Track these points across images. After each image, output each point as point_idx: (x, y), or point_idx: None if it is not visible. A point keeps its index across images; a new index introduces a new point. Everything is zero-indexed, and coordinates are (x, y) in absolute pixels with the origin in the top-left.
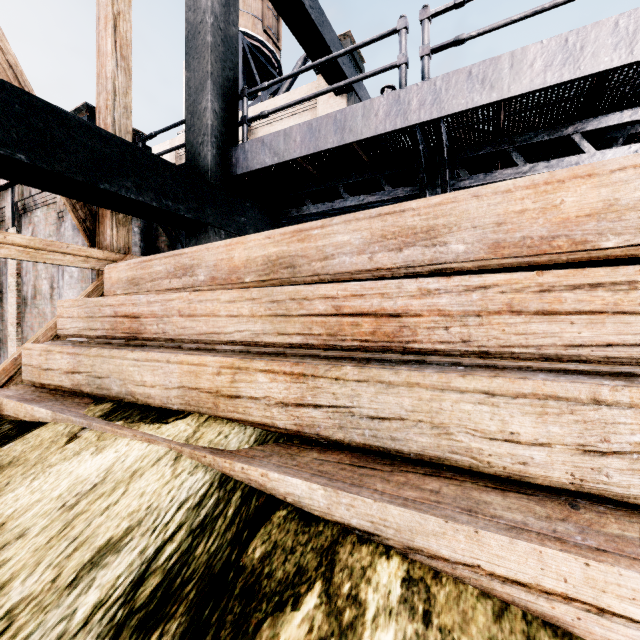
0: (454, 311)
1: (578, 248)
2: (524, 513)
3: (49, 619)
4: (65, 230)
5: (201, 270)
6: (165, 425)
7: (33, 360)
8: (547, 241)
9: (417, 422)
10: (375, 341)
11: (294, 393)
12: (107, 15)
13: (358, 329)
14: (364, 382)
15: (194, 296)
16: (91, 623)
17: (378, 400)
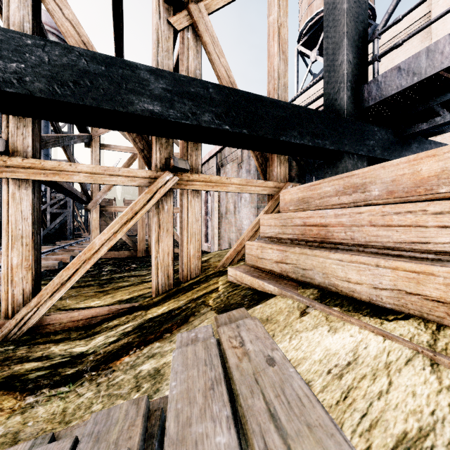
0: None
1: None
2: None
3: None
4: (242, 173)
5: (374, 186)
6: (387, 322)
7: (252, 252)
8: None
9: None
10: None
11: None
12: (274, 30)
13: None
14: None
15: (389, 208)
16: None
17: None
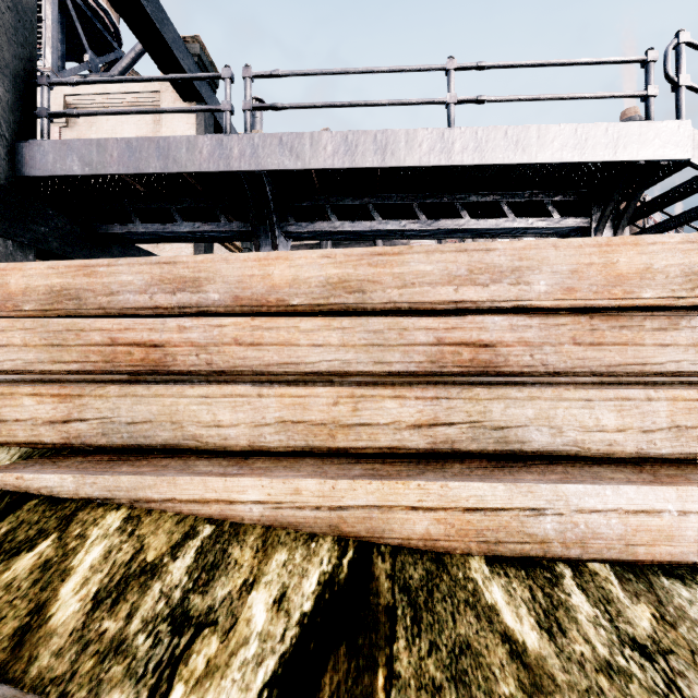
0: (202, 343)
1: (281, 304)
2: (215, 466)
3: None
4: None
5: None
6: None
7: None
8: (265, 297)
9: (162, 422)
10: (145, 366)
11: (62, 412)
12: None
13: (131, 357)
14: (123, 397)
15: None
16: None
17: (134, 410)
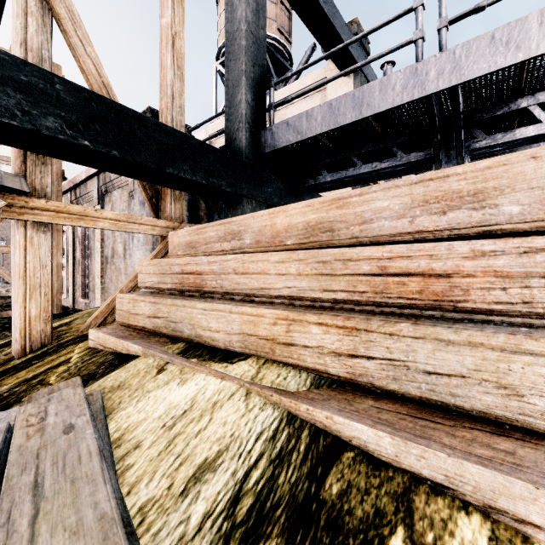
0: (513, 272)
1: None
2: None
3: (171, 520)
4: (134, 205)
5: (247, 235)
6: (231, 365)
7: (124, 306)
8: None
9: (481, 381)
10: (422, 299)
11: (347, 345)
12: (167, 36)
13: (404, 288)
14: (420, 339)
15: (247, 257)
16: (203, 530)
17: (436, 357)
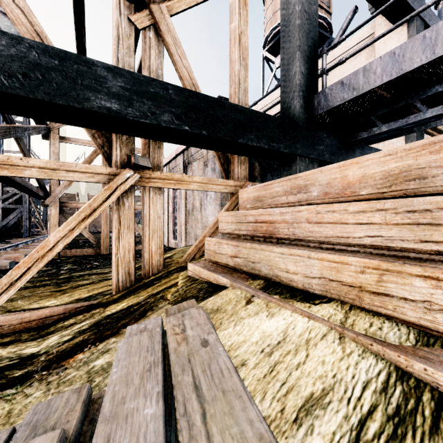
0: None
1: None
2: None
3: None
4: (207, 172)
5: (314, 188)
6: (314, 305)
7: (211, 247)
8: None
9: None
10: None
11: None
12: (235, 36)
13: None
14: None
15: (321, 208)
16: None
17: None
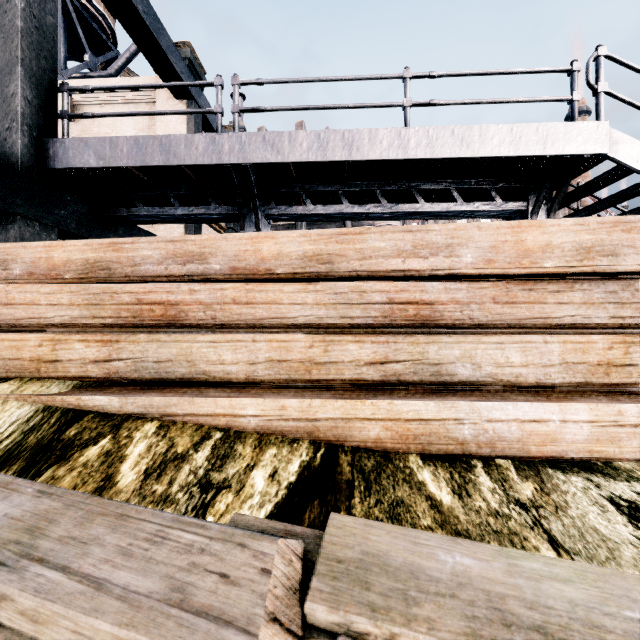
0: (208, 302)
1: (268, 272)
2: (221, 392)
3: None
4: None
5: (16, 265)
6: None
7: None
8: (256, 268)
9: (180, 361)
10: (164, 320)
11: (104, 353)
12: None
13: (153, 313)
14: (150, 342)
15: (12, 288)
16: None
17: (159, 352)
